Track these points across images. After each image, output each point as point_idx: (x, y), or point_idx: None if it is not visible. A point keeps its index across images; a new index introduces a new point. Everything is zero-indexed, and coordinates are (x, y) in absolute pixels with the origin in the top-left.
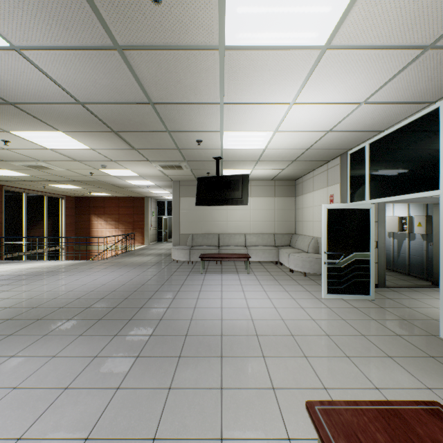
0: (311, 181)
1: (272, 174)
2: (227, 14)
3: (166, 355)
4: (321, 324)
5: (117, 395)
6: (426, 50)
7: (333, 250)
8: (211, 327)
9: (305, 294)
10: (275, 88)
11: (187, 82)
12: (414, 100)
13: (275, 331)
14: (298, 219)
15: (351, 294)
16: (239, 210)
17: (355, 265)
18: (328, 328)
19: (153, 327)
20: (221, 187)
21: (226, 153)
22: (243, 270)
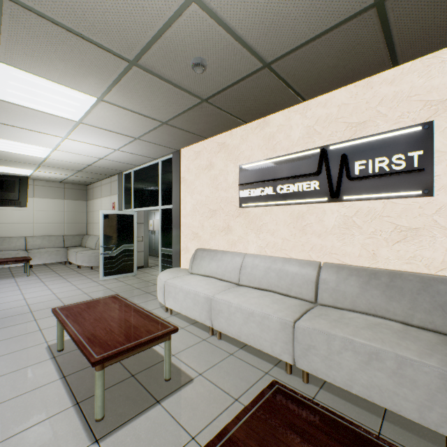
0: (100, 188)
1: (60, 178)
2: None
3: None
4: (91, 294)
5: None
6: (137, 139)
7: (108, 244)
8: None
9: (86, 281)
10: (47, 127)
11: None
12: (146, 155)
13: (51, 306)
14: (90, 221)
15: (121, 274)
16: (17, 210)
17: (124, 253)
18: (95, 295)
19: None
20: None
21: None
22: (22, 274)
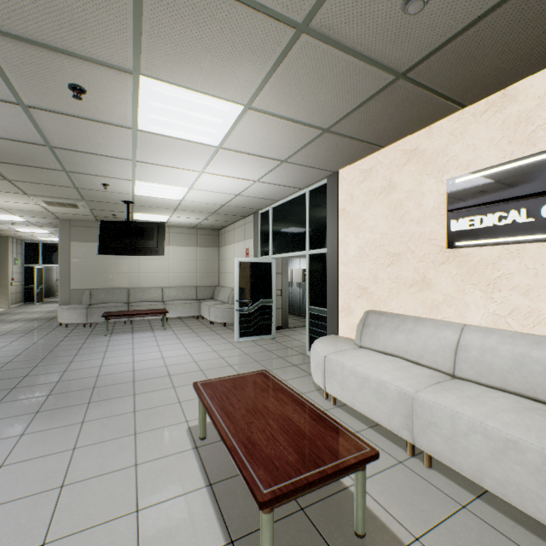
0: (232, 232)
1: (193, 223)
2: (140, 115)
3: (73, 404)
4: (228, 359)
5: (24, 438)
6: (283, 162)
7: (244, 299)
8: (122, 378)
9: (221, 341)
10: (185, 160)
11: (98, 140)
12: (290, 185)
13: (187, 370)
14: (222, 270)
15: (258, 335)
16: (155, 259)
17: (261, 310)
18: (233, 361)
19: (50, 388)
20: (132, 235)
21: (139, 198)
22: (159, 328)
